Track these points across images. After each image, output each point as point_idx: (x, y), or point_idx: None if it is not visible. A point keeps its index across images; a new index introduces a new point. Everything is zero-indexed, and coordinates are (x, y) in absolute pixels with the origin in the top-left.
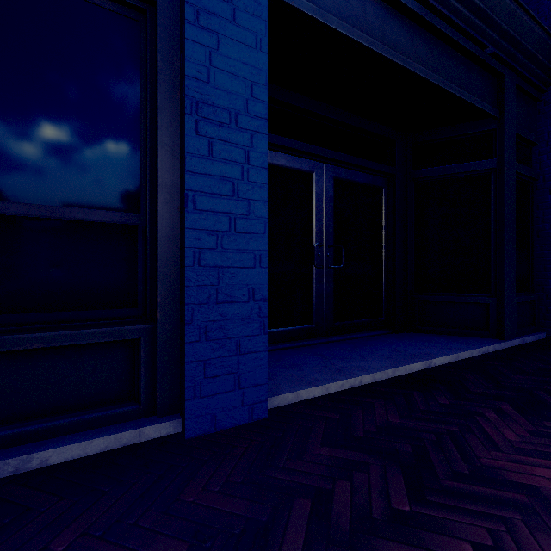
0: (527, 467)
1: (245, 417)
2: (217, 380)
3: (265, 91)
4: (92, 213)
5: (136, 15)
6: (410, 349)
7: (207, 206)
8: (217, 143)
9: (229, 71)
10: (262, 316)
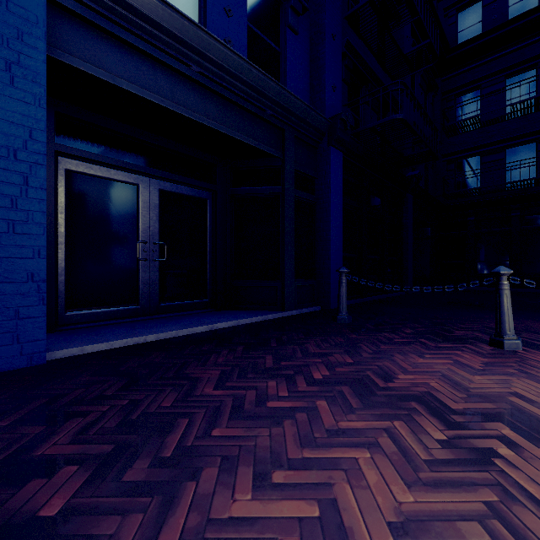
0: (208, 371)
1: (24, 363)
2: None
3: (44, 135)
4: None
5: None
6: (209, 320)
7: None
8: None
9: (8, 120)
10: (41, 292)
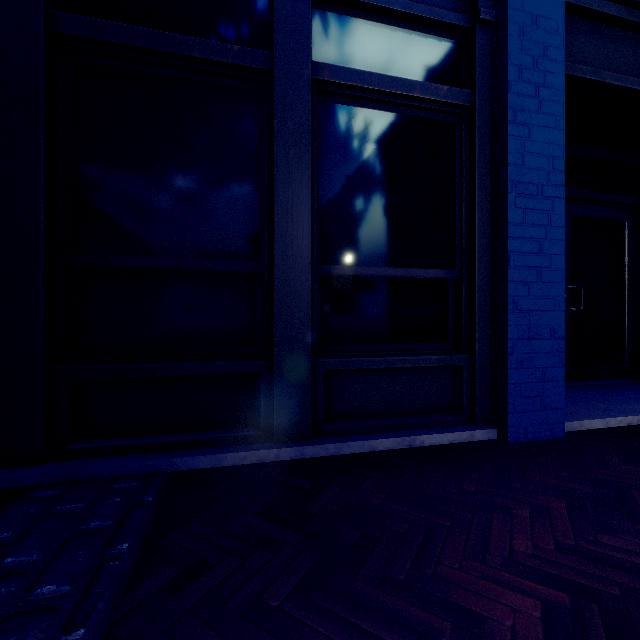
0: None
1: (548, 434)
2: (528, 400)
3: (562, 162)
4: (428, 271)
5: (453, 119)
6: None
7: (521, 262)
8: (528, 212)
9: (536, 153)
10: (560, 351)
